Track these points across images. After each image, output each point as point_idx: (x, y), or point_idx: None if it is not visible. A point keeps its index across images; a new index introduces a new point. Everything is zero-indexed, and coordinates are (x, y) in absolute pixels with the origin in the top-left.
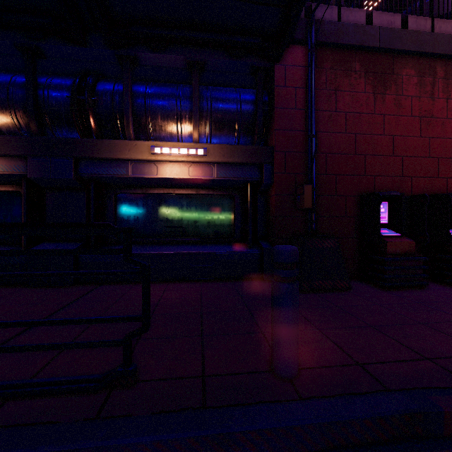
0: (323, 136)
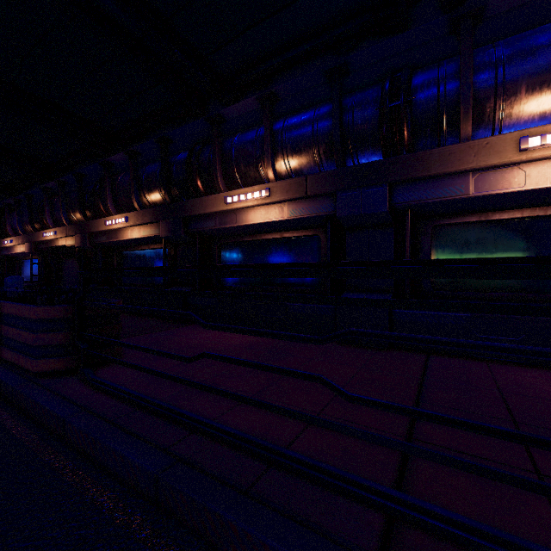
0: None
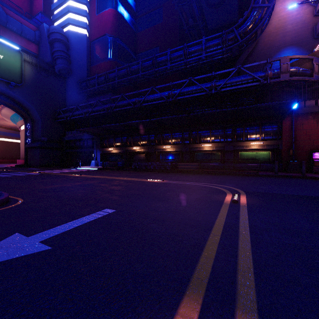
0: (298, 136)
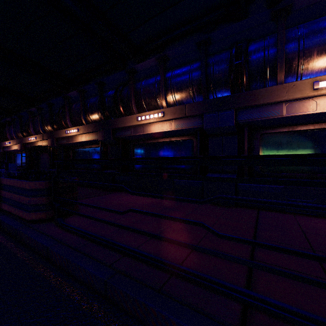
0: None
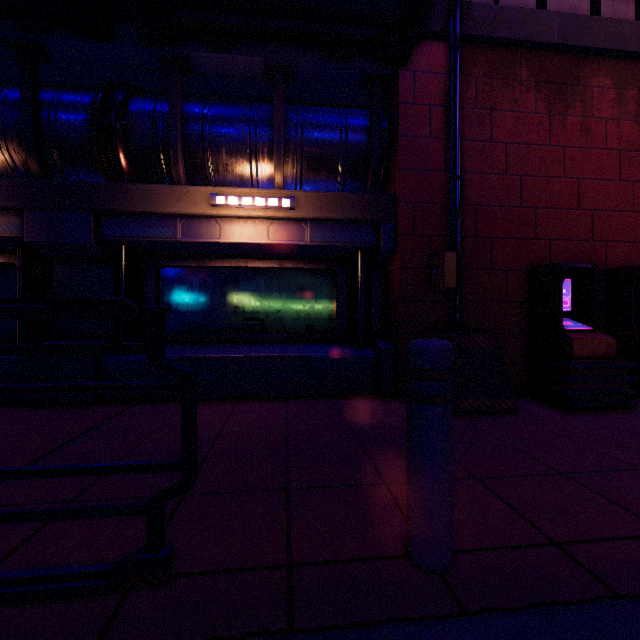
0: (472, 179)
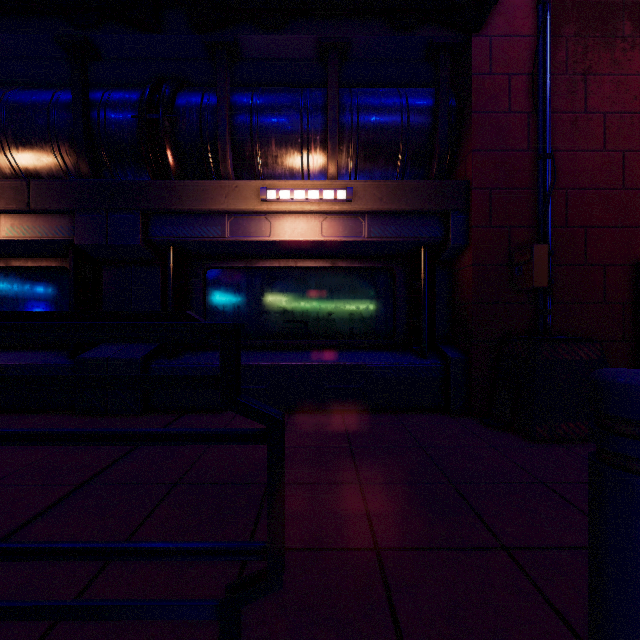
0: (562, 158)
